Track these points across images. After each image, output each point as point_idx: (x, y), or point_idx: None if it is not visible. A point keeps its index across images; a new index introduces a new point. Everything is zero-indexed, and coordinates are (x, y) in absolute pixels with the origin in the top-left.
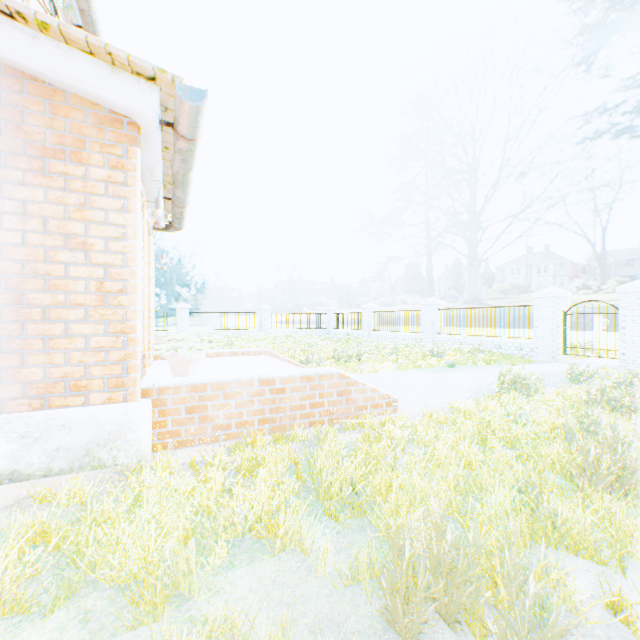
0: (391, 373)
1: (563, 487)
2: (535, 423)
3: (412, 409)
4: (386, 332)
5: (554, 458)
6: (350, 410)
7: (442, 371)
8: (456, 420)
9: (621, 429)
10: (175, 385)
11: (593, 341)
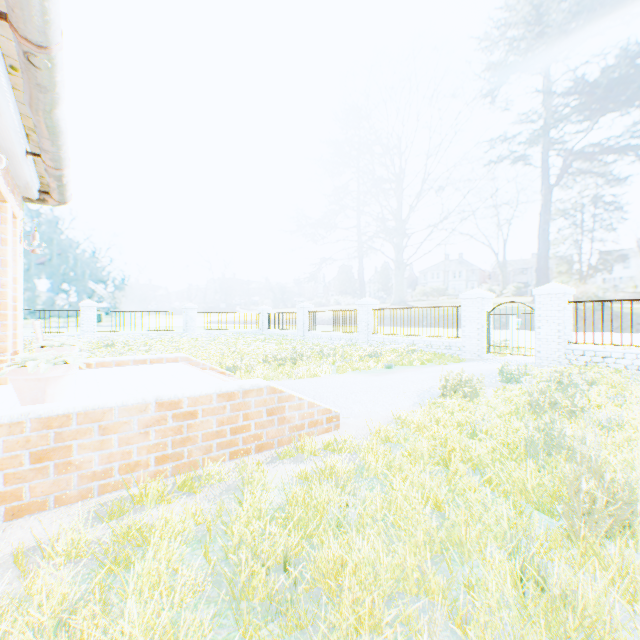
0: (329, 378)
1: (544, 525)
2: (489, 434)
3: (356, 423)
4: (321, 332)
5: (527, 485)
6: (284, 432)
7: (381, 373)
8: (407, 436)
9: (573, 436)
10: (10, 421)
11: (509, 339)
